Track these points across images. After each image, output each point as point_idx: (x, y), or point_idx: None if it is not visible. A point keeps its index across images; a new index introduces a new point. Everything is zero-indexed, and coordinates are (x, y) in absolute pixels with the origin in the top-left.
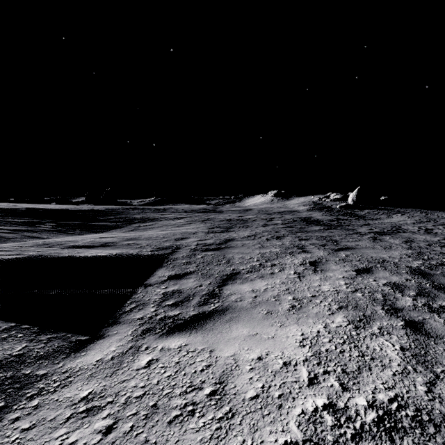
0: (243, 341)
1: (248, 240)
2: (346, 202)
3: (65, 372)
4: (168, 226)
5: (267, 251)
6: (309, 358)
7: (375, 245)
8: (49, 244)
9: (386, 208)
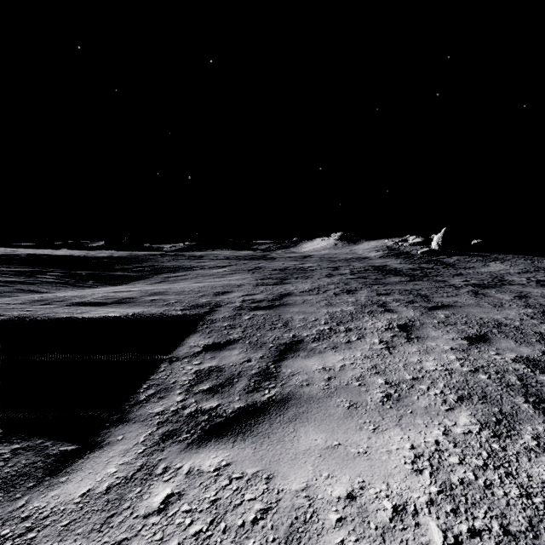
0: (319, 458)
1: (310, 295)
2: (429, 247)
3: (26, 518)
4: (206, 276)
5: (337, 310)
6: (435, 498)
7: (480, 302)
8: (47, 300)
9: (481, 254)
